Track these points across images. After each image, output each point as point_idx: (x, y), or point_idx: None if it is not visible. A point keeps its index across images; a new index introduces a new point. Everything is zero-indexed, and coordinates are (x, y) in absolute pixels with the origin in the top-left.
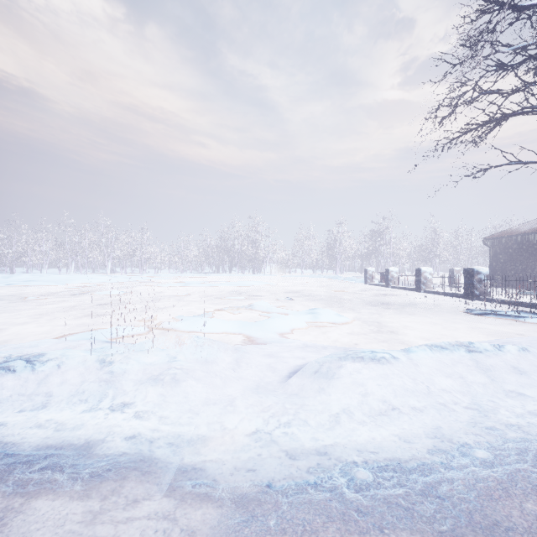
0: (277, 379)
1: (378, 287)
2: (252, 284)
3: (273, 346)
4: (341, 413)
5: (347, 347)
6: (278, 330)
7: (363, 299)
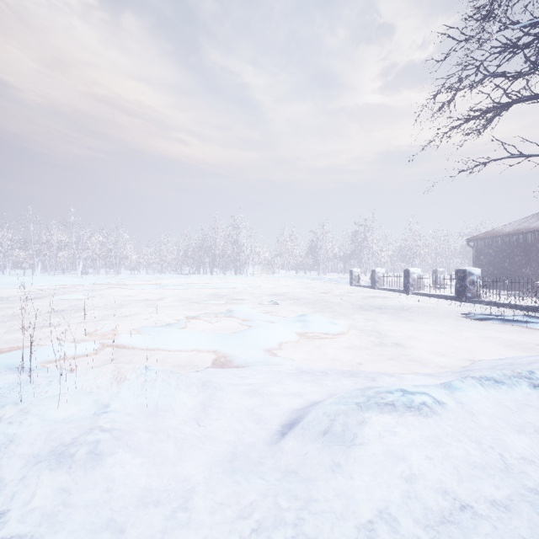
0: (263, 437)
1: (364, 288)
2: (234, 286)
3: (257, 373)
4: (377, 520)
5: (354, 372)
6: (262, 345)
7: (353, 303)
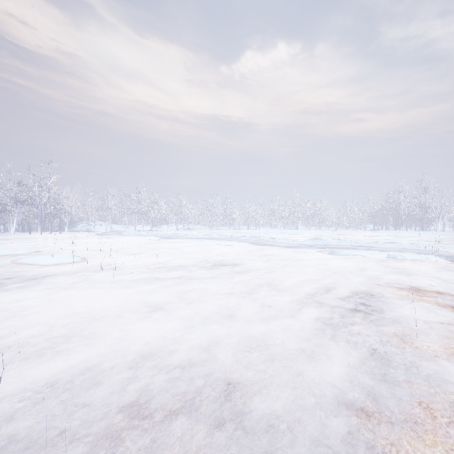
0: None
1: None
2: (430, 237)
3: None
4: None
5: None
6: None
7: None
